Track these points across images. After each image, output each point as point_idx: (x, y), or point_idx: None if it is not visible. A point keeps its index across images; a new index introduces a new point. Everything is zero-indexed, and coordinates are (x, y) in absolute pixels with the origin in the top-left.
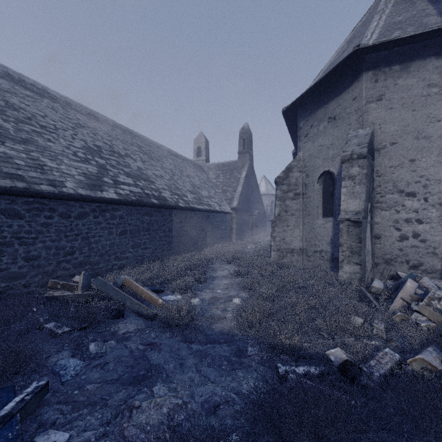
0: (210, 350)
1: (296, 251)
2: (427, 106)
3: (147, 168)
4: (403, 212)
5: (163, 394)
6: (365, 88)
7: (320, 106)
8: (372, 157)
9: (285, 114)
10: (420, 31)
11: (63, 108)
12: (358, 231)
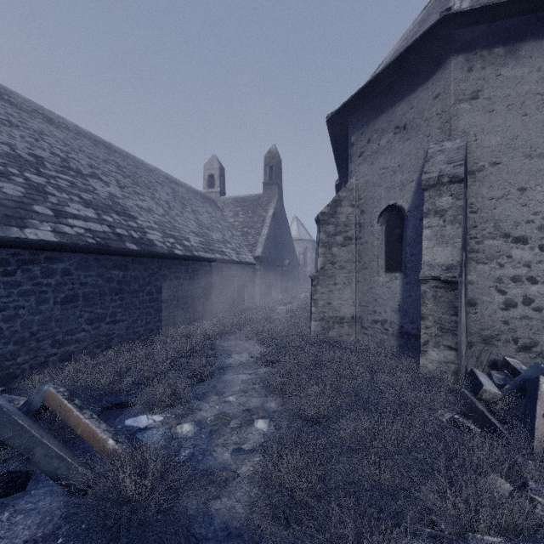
0: None
1: (347, 321)
2: None
3: (126, 197)
4: (509, 266)
5: None
6: (454, 80)
7: (381, 111)
8: (466, 183)
9: (330, 125)
10: None
11: None
12: (453, 296)
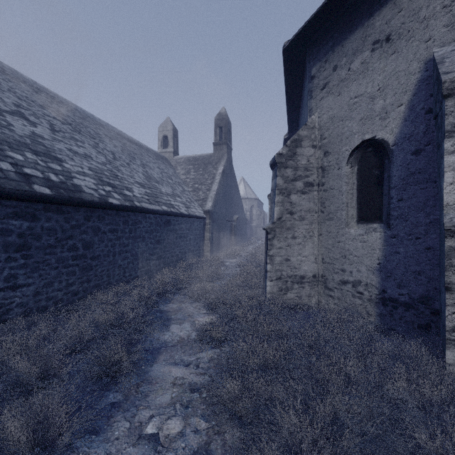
0: None
1: (308, 280)
2: None
3: (57, 140)
4: None
5: None
6: None
7: (353, 28)
8: None
9: (287, 58)
10: None
11: None
12: None
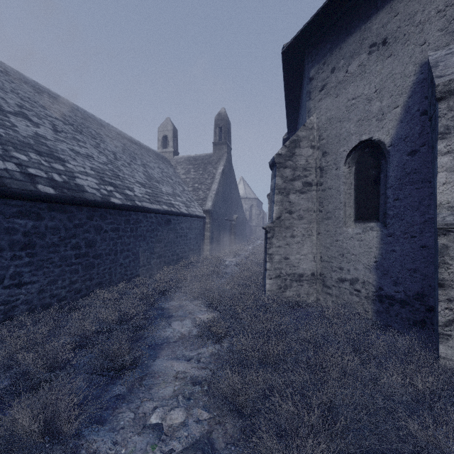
0: None
1: (306, 278)
2: None
3: (60, 140)
4: None
5: None
6: None
7: (351, 31)
8: None
9: (286, 60)
10: None
11: None
12: None
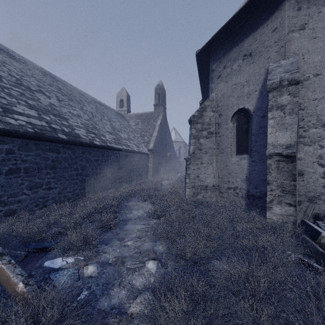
0: None
1: (210, 188)
2: None
3: (62, 106)
4: None
5: None
6: (288, 17)
7: (234, 46)
8: None
9: (198, 58)
10: None
11: None
12: (292, 166)
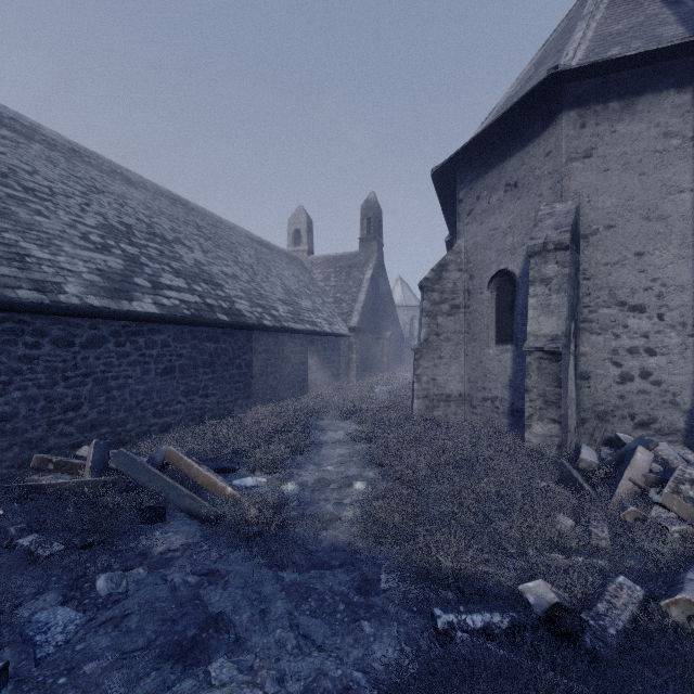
0: (316, 582)
1: (454, 399)
2: (663, 168)
3: (211, 263)
4: (625, 337)
5: (228, 679)
6: (566, 137)
7: (492, 166)
8: (577, 249)
9: (436, 179)
10: (653, 46)
11: (67, 159)
12: (557, 367)
